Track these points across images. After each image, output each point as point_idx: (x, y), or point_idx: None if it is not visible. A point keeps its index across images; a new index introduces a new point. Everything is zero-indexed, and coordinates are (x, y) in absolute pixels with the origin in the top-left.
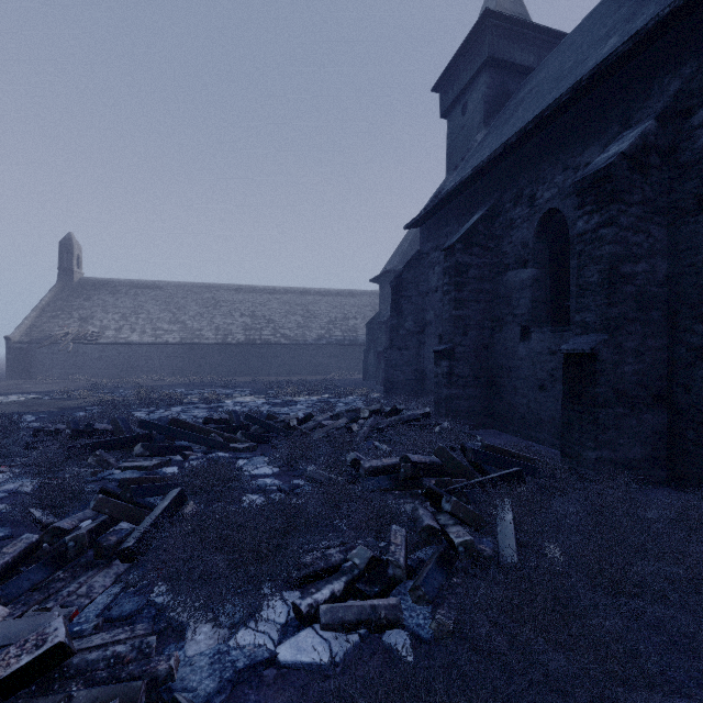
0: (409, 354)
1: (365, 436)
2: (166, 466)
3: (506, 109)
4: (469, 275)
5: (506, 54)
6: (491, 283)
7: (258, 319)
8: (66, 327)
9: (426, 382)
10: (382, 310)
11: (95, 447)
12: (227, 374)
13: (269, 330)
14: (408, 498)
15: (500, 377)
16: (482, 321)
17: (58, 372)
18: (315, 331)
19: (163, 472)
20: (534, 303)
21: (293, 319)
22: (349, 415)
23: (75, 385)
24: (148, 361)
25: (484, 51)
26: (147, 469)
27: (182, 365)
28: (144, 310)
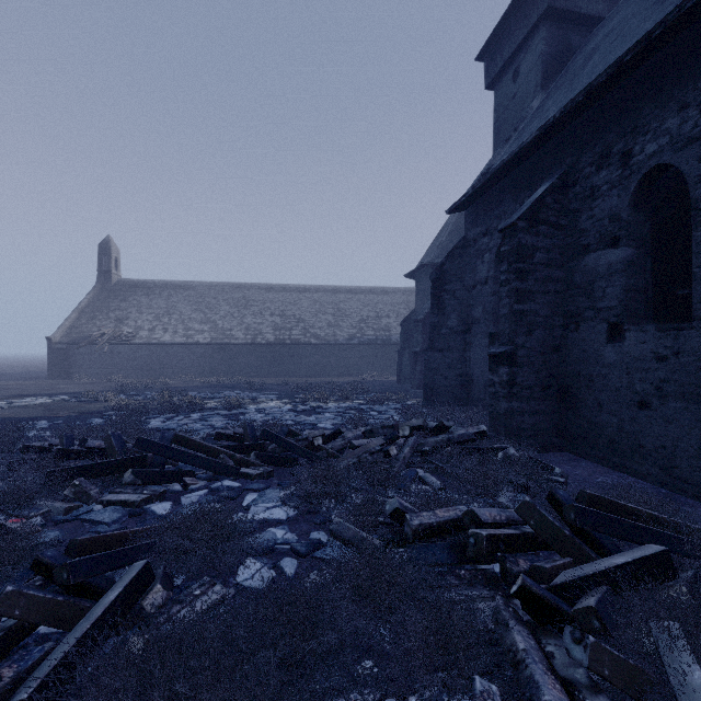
0: (452, 356)
1: (405, 462)
2: (159, 499)
3: (571, 66)
4: (535, 260)
5: (570, 2)
6: (563, 270)
7: (288, 318)
8: (103, 328)
9: (473, 389)
10: (418, 307)
11: (78, 473)
12: (257, 374)
13: (299, 329)
14: (481, 584)
15: (576, 387)
16: (552, 317)
17: (95, 372)
18: (346, 330)
19: (151, 511)
20: (629, 293)
21: (324, 318)
22: (385, 432)
23: (107, 385)
24: (180, 362)
25: (543, 1)
26: (133, 505)
27: (213, 365)
28: (176, 310)
